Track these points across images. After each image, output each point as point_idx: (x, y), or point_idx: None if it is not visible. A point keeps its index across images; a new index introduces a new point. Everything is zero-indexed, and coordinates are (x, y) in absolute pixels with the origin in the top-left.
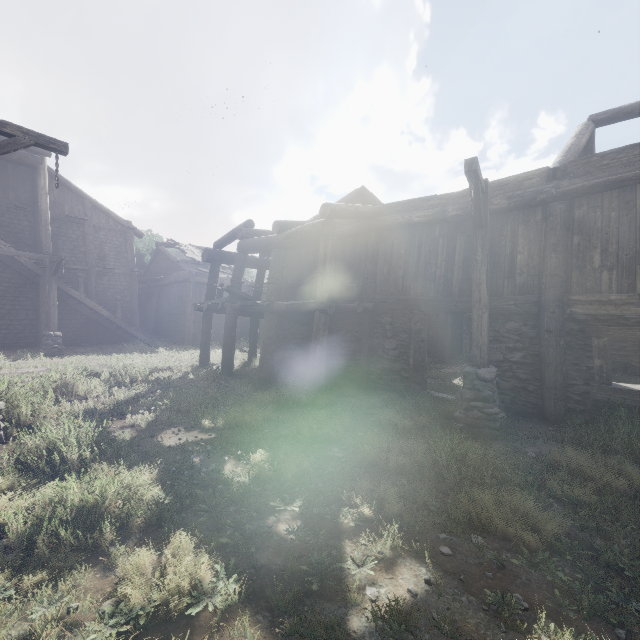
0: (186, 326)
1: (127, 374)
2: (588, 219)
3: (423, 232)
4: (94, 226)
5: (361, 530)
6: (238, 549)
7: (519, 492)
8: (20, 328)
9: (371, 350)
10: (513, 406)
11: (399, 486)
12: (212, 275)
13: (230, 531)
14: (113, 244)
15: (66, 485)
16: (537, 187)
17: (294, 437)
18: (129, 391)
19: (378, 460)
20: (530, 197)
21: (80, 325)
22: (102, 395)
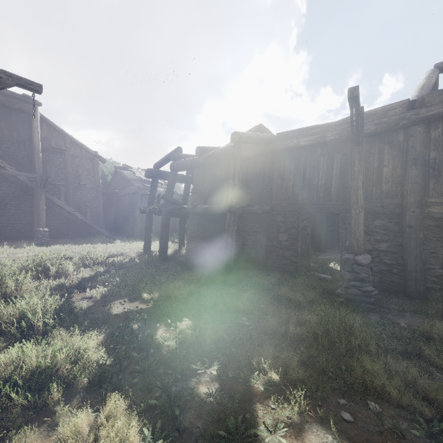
0: (135, 225)
1: (91, 258)
2: (442, 138)
3: (308, 153)
4: (72, 155)
5: (270, 393)
6: (164, 410)
7: (405, 362)
8: (21, 226)
9: (268, 241)
10: (380, 285)
11: (299, 353)
12: (152, 187)
13: (158, 393)
14: (85, 167)
15: (23, 351)
16: (400, 115)
17: (212, 308)
18: (92, 271)
19: (280, 329)
20: (394, 123)
21: (62, 224)
22: (71, 273)
